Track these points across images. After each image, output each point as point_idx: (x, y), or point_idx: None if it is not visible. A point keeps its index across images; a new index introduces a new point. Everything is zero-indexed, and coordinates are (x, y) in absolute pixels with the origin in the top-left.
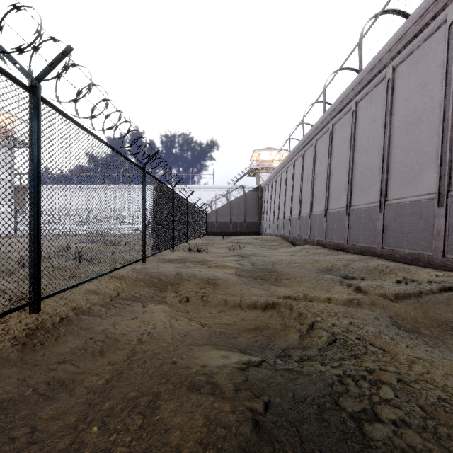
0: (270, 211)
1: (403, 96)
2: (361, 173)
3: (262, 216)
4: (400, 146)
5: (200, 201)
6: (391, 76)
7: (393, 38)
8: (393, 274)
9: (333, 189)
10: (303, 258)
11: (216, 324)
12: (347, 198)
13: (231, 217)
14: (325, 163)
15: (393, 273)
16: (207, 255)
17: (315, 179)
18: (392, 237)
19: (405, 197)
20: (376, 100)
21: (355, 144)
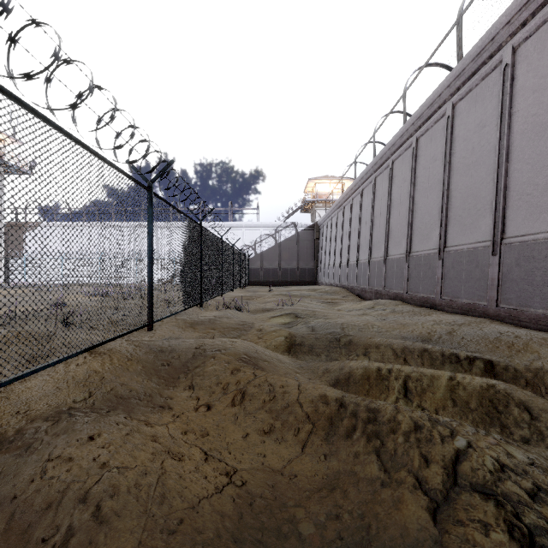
0: (329, 255)
1: (531, 87)
2: (461, 200)
3: (319, 262)
4: (527, 159)
5: (241, 242)
6: (510, 60)
7: (515, 4)
8: (533, 351)
9: (418, 224)
10: (381, 320)
11: (255, 465)
12: (440, 236)
13: (280, 263)
14: (407, 190)
15: (532, 348)
16: (247, 314)
17: (391, 212)
18: (514, 291)
19: (535, 233)
20: (485, 97)
21: (452, 162)
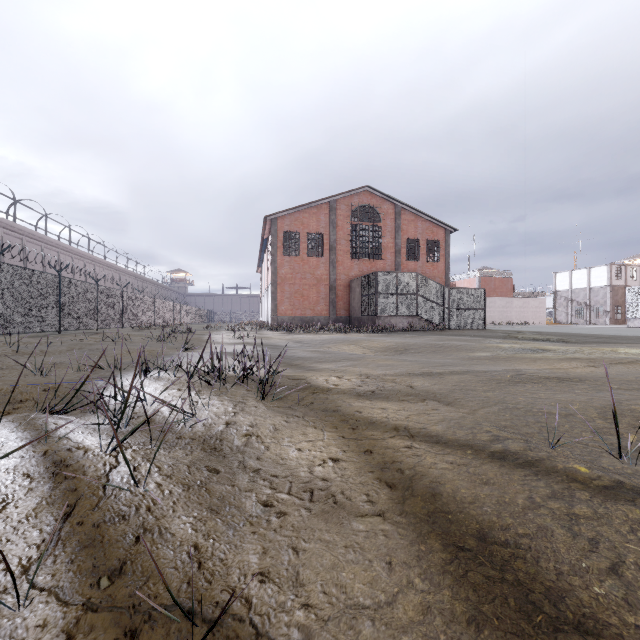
0: None
1: None
2: None
3: None
4: None
5: None
6: None
7: None
8: None
9: None
10: None
11: None
12: None
13: None
14: None
15: None
16: None
17: None
18: None
19: None
20: None
21: None
